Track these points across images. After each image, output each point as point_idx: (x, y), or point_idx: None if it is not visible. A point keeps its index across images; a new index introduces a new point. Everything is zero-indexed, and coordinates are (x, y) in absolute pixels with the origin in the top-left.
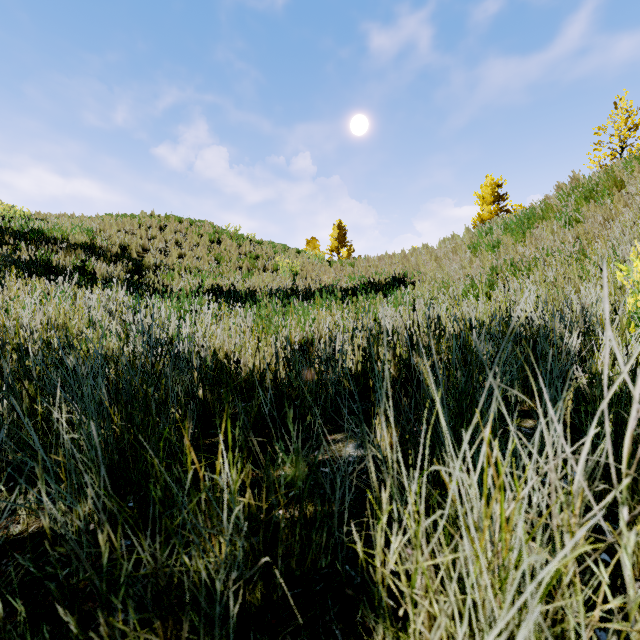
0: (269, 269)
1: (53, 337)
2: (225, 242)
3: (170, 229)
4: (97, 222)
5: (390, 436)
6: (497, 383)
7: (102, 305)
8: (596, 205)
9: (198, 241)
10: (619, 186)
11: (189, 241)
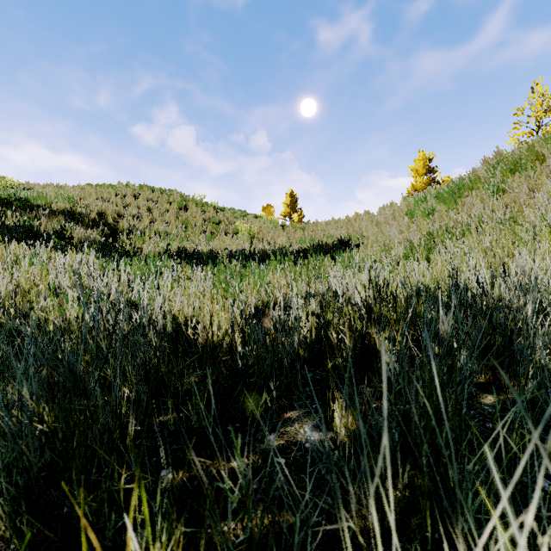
0: (230, 233)
1: (20, 302)
2: (191, 209)
3: (143, 197)
4: (78, 191)
5: (350, 423)
6: (548, 447)
7: (73, 269)
8: (520, 177)
9: (167, 208)
10: (540, 160)
11: (159, 208)
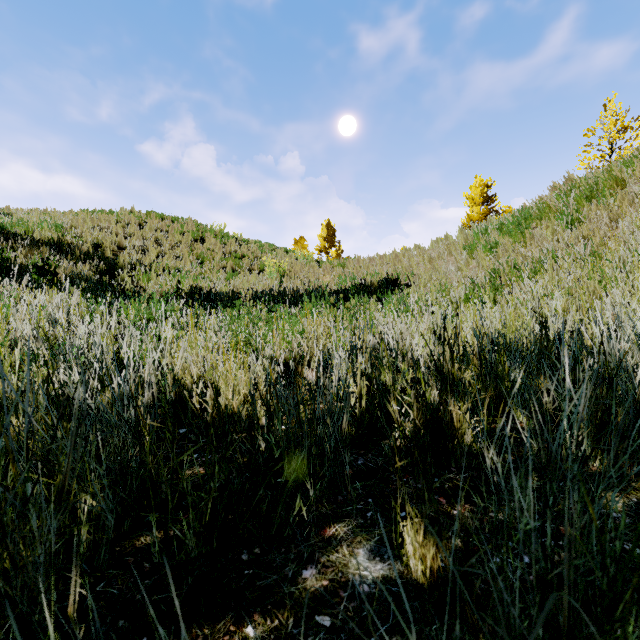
0: (255, 269)
1: None
2: (209, 241)
3: (150, 226)
4: (69, 218)
5: (430, 555)
6: None
7: (48, 313)
8: (598, 205)
9: (180, 239)
10: (620, 186)
11: (170, 239)
